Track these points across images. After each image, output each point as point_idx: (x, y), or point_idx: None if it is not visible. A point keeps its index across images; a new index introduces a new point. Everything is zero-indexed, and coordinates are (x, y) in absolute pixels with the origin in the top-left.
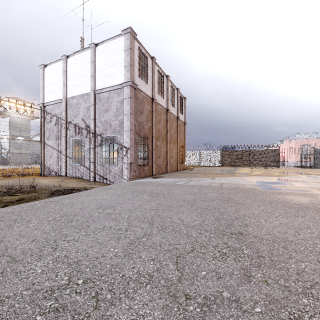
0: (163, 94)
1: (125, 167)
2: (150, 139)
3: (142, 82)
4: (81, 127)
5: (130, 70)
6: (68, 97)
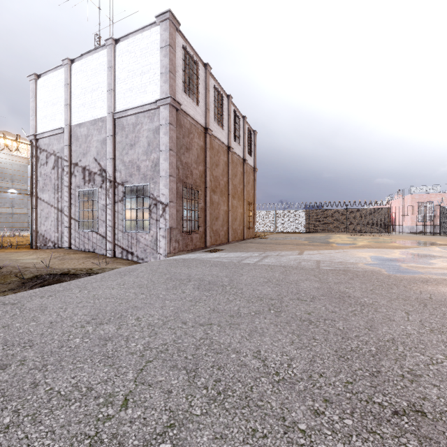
0: (223, 123)
1: (161, 234)
2: (203, 191)
3: (190, 102)
4: (92, 172)
5: (169, 79)
6: (73, 125)
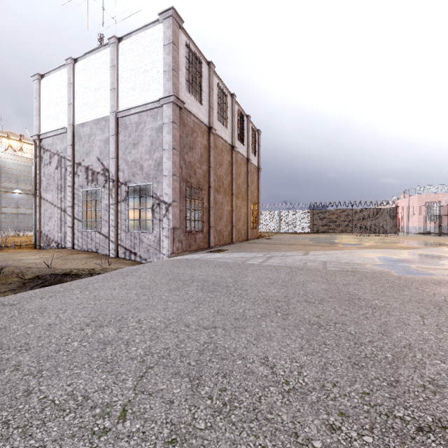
0: (226, 122)
1: (164, 234)
2: (206, 191)
3: (193, 100)
4: (96, 172)
5: (172, 77)
6: (76, 125)
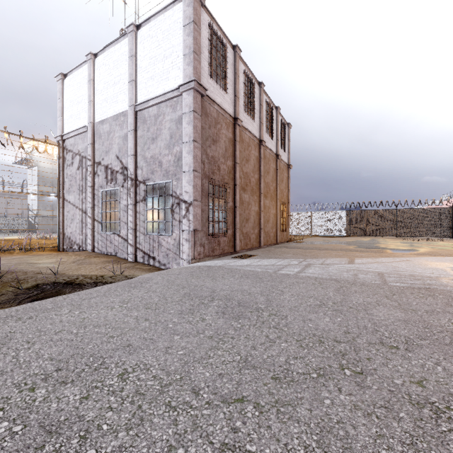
0: (254, 113)
1: (184, 237)
2: (231, 189)
3: (217, 88)
4: (114, 170)
5: (193, 60)
6: (96, 122)
